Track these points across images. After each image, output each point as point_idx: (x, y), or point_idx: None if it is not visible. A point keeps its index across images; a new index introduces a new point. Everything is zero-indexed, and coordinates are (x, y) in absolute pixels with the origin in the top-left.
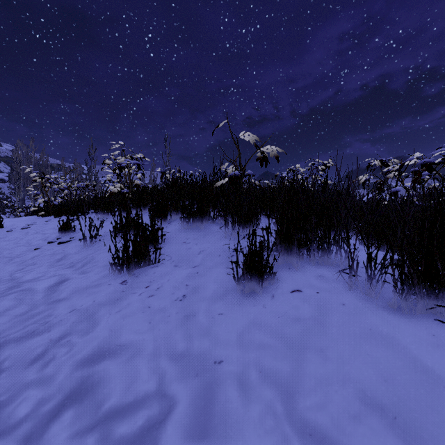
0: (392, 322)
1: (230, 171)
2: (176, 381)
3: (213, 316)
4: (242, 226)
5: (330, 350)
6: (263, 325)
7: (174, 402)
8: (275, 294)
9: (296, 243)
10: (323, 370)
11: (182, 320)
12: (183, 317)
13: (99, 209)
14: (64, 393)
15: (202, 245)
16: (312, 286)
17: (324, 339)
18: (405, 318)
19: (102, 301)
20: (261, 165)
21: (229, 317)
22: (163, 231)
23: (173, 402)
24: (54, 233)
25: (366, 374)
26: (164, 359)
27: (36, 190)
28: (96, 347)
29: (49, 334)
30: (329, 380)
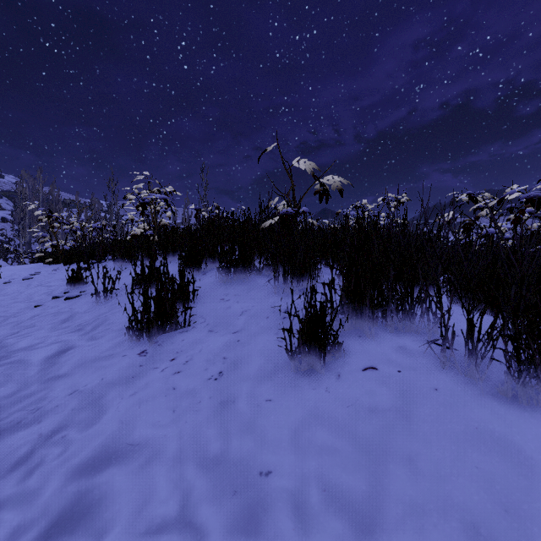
0: (506, 418)
1: (281, 208)
2: (206, 501)
3: (258, 403)
4: (296, 279)
5: (422, 459)
6: (326, 418)
7: (203, 536)
8: (342, 373)
9: (369, 303)
10: (414, 491)
11: (217, 408)
12: (219, 404)
13: (118, 256)
14: (50, 517)
15: (245, 304)
16: (391, 362)
17: (412, 441)
18: (523, 412)
19: (113, 379)
20: (320, 200)
21: (280, 405)
22: (196, 284)
23: (201, 536)
24: (62, 285)
25: (477, 499)
26: (191, 466)
27: (45, 231)
28: (99, 446)
29: (38, 427)
30: (424, 507)
